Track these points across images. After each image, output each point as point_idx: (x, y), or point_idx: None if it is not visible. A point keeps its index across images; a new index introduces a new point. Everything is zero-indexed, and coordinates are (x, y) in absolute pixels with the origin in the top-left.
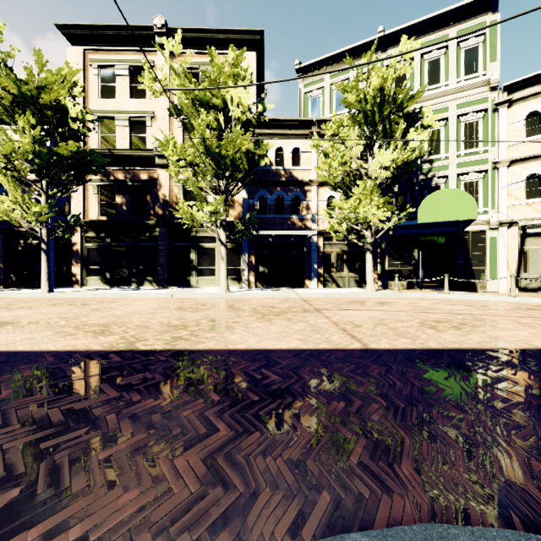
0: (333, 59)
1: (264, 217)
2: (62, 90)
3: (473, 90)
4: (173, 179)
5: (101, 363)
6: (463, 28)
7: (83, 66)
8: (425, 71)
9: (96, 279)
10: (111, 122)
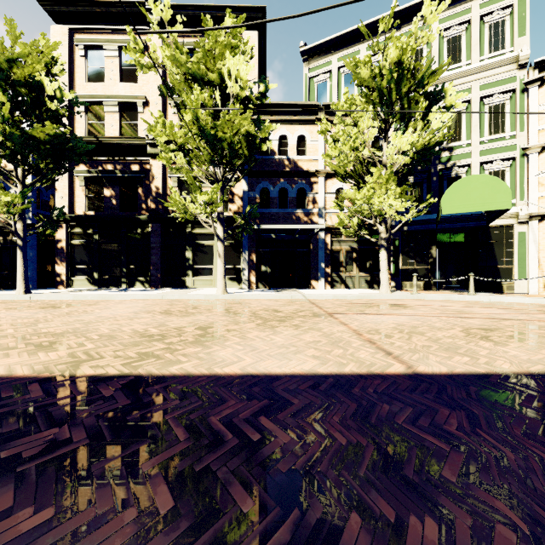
0: (341, 39)
1: (266, 211)
2: (37, 65)
3: (499, 68)
4: (167, 170)
5: (3, 404)
6: (487, 0)
7: (68, 46)
8: (444, 49)
9: (83, 279)
10: (99, 108)
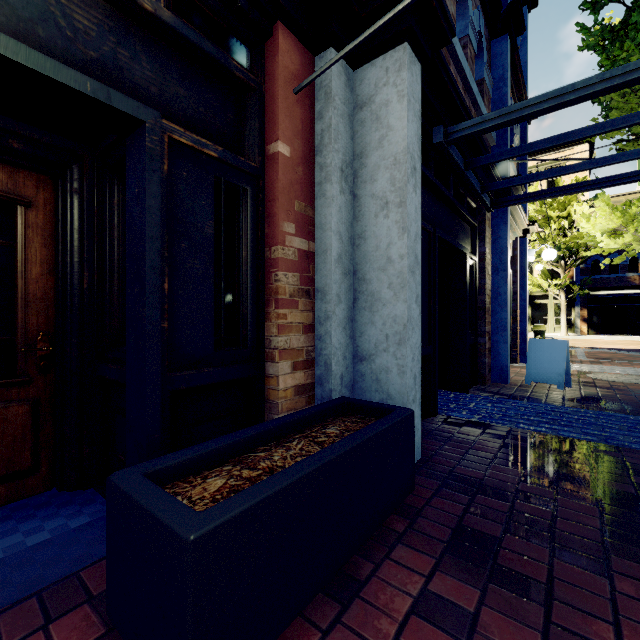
0: None
1: (596, 277)
2: None
3: None
4: None
5: None
6: None
7: None
8: None
9: None
10: None
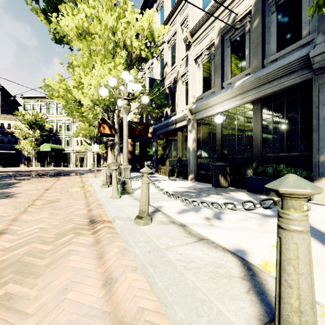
0: (33, 97)
1: (3, 145)
2: None
3: (68, 117)
4: None
5: None
6: None
7: None
8: (58, 108)
9: None
10: None
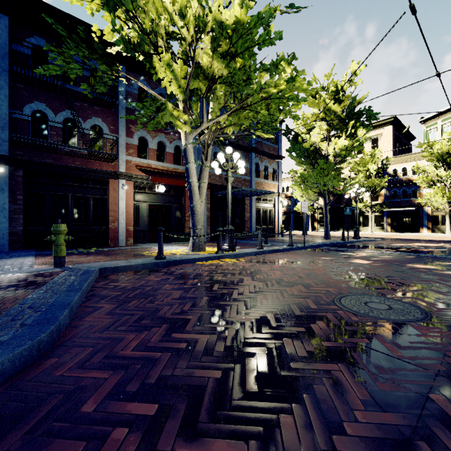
0: (441, 113)
1: (395, 201)
2: None
3: None
4: None
5: None
6: None
7: None
8: None
9: (322, 228)
10: None
